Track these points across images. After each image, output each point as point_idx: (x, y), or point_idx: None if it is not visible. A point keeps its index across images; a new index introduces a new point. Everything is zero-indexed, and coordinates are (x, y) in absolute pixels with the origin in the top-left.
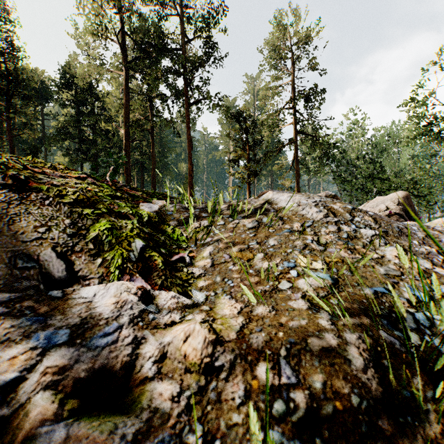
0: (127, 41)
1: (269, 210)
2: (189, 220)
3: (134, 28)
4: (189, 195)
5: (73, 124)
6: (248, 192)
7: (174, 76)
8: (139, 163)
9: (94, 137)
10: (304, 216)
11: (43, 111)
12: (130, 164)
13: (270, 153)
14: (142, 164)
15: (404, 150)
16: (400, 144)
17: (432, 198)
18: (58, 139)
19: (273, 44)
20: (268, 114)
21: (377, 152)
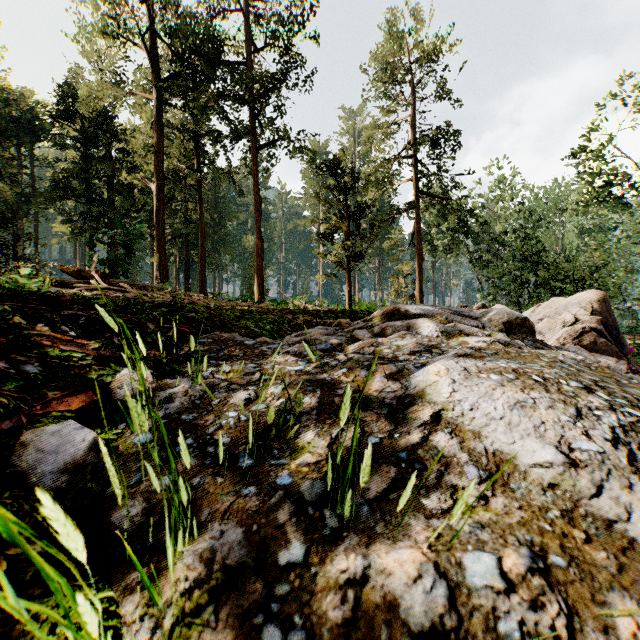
0: (162, 48)
1: (453, 453)
2: (168, 545)
3: (171, 27)
4: (256, 287)
5: (77, 175)
6: (347, 284)
7: (234, 104)
8: (182, 235)
9: (110, 194)
10: (617, 528)
11: (32, 154)
12: (164, 237)
13: (379, 223)
14: (187, 236)
15: (570, 220)
16: (565, 212)
17: (617, 293)
18: (53, 197)
19: (384, 60)
20: (377, 165)
21: (532, 223)
